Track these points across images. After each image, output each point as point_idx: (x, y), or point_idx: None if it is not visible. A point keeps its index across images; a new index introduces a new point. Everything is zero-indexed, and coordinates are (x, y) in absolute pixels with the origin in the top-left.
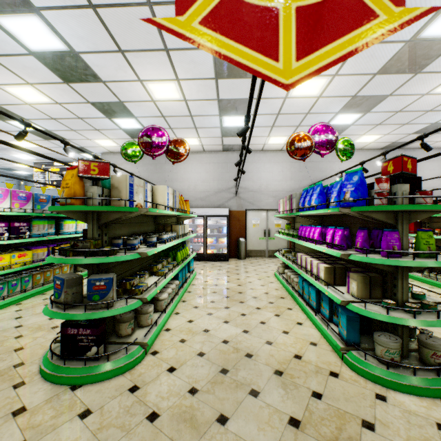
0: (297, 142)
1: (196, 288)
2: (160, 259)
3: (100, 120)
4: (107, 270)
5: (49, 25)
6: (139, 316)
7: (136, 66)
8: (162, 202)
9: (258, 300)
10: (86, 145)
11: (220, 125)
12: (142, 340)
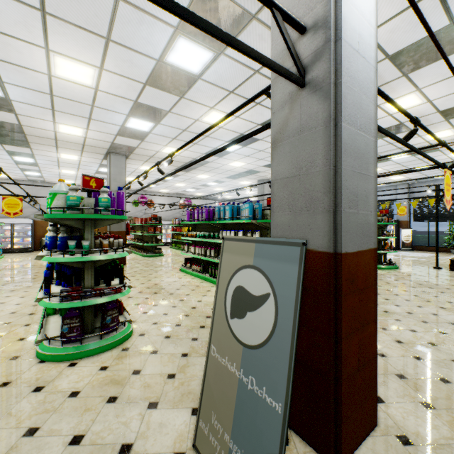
0: None
1: (4, 260)
2: None
3: None
4: None
5: None
6: None
7: None
8: None
9: None
10: None
11: (23, 173)
12: None
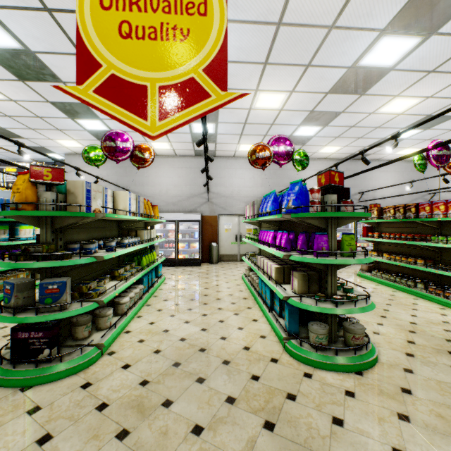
0: (257, 153)
1: (162, 292)
2: (123, 264)
3: (62, 120)
4: (62, 274)
5: (1, 22)
6: (97, 319)
7: None
8: (123, 207)
9: (222, 301)
10: (47, 145)
11: (189, 130)
12: (99, 342)
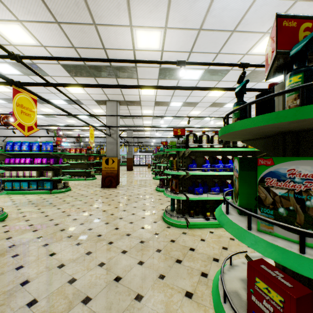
0: (7, 119)
1: None
2: None
3: None
4: None
5: None
6: None
7: None
8: None
9: None
10: None
11: None
12: None
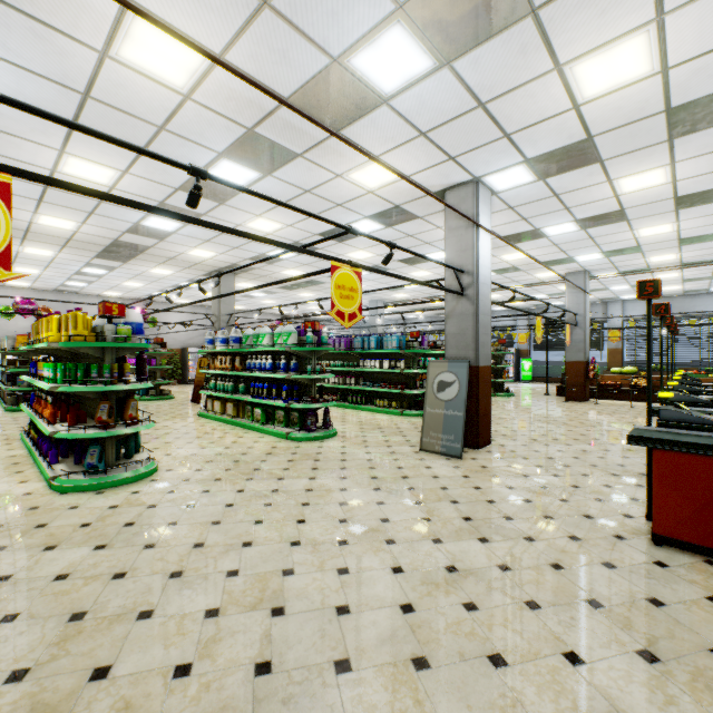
0: None
1: None
2: None
3: None
4: None
5: None
6: None
7: (17, 264)
8: None
9: None
10: None
11: (62, 283)
12: None
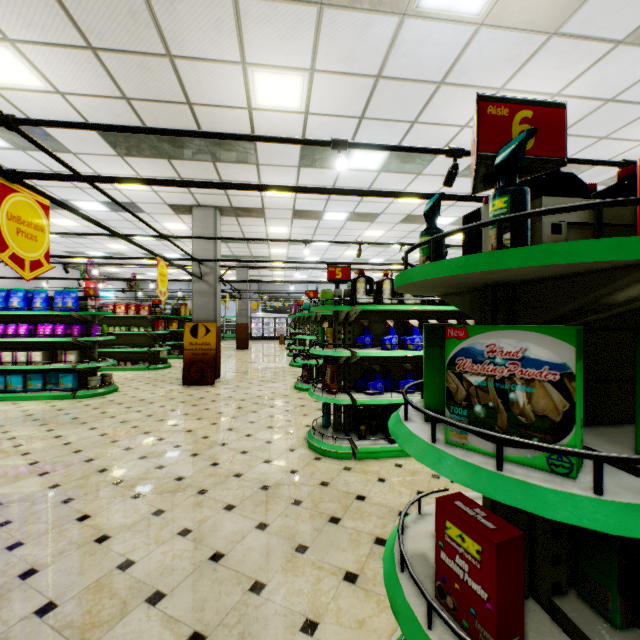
0: None
1: None
2: None
3: None
4: None
5: None
6: None
7: None
8: None
9: None
10: None
11: None
12: None
